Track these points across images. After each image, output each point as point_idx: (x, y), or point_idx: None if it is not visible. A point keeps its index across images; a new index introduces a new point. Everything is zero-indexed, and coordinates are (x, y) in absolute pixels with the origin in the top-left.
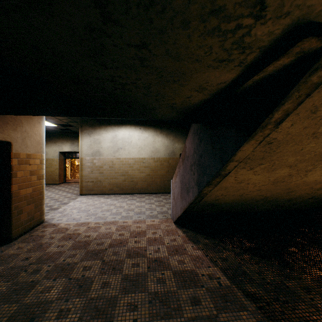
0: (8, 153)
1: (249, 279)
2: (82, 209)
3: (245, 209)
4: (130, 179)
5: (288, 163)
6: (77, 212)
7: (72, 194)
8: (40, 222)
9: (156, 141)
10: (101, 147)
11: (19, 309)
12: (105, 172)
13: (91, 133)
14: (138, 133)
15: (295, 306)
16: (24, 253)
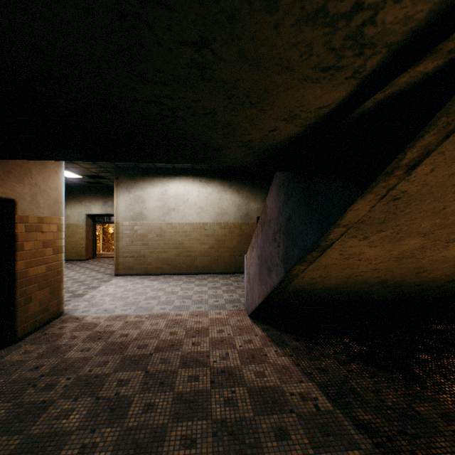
0: (11, 215)
1: (360, 401)
2: (117, 295)
3: (352, 297)
4: (185, 254)
5: (421, 230)
6: (110, 300)
7: (104, 275)
8: (57, 314)
9: (223, 198)
10: (145, 207)
11: (23, 443)
12: (151, 244)
13: (131, 187)
14: (197, 188)
15: (431, 442)
16: (33, 359)
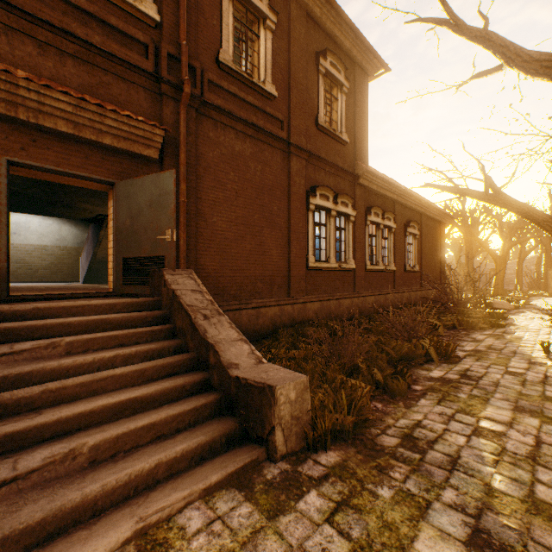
0: None
1: None
2: None
3: None
4: (28, 267)
5: None
6: None
7: None
8: None
9: (63, 229)
10: None
11: None
12: None
13: None
14: (39, 219)
15: None
16: None
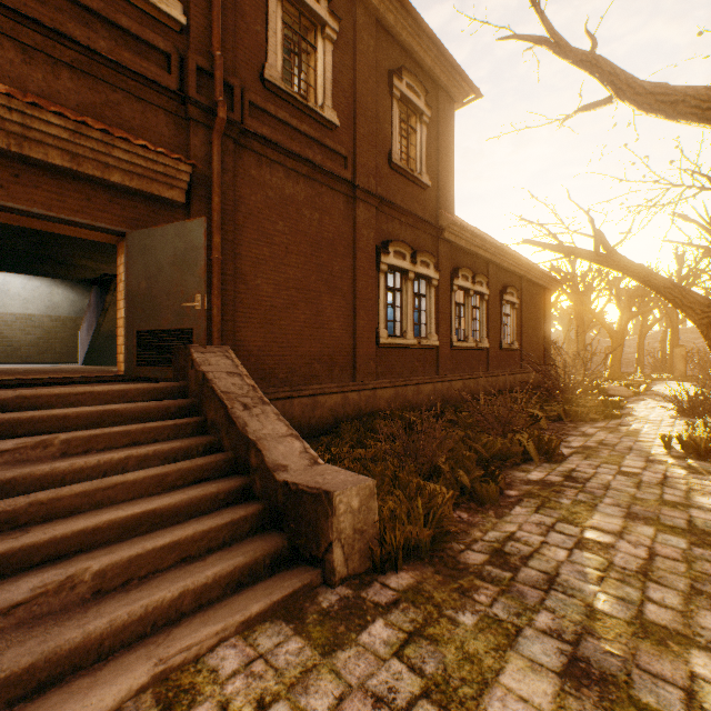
0: None
1: None
2: None
3: None
4: (7, 343)
5: None
6: None
7: None
8: None
9: (56, 293)
10: None
11: None
12: None
13: None
14: (22, 279)
15: None
16: None
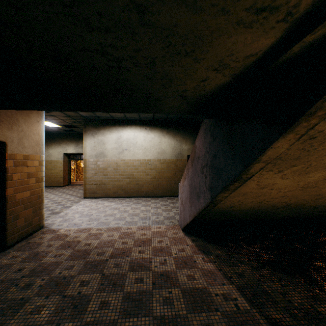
0: (2, 154)
1: (272, 301)
2: (84, 213)
3: (262, 216)
4: (135, 182)
5: None
6: (79, 217)
7: (76, 197)
8: (39, 227)
9: (163, 141)
10: (105, 148)
11: None
12: (110, 175)
13: (95, 133)
14: (143, 134)
15: None
16: (18, 263)
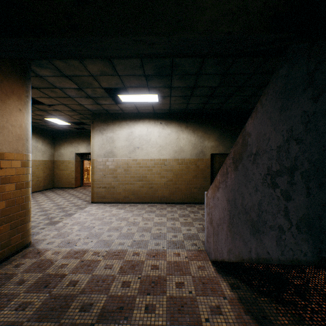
0: None
1: None
2: (85, 224)
3: None
4: (148, 185)
5: None
6: (77, 230)
7: (83, 202)
8: (21, 247)
9: (181, 138)
10: (114, 146)
11: None
12: (120, 177)
13: (103, 130)
14: (158, 129)
15: None
16: None
